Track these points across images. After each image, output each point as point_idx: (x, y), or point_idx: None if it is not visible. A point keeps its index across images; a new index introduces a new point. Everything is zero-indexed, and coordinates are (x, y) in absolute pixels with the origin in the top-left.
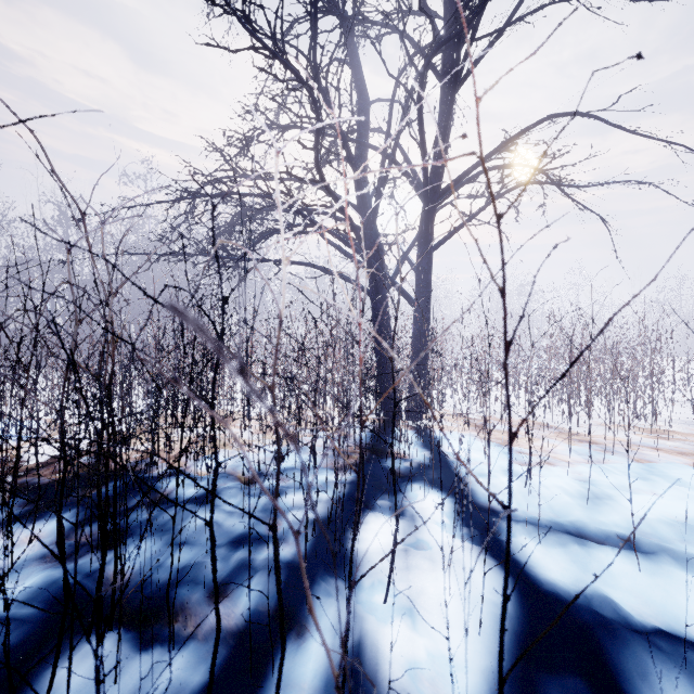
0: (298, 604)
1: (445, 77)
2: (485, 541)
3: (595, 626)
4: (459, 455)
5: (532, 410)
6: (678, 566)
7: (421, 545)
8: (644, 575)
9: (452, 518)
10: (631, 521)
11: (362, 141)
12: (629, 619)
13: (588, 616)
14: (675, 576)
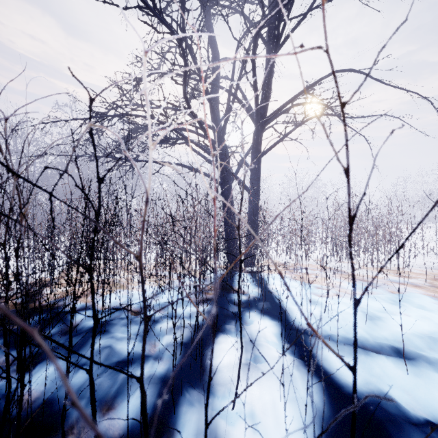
0: (168, 413)
1: (269, 43)
2: (341, 413)
3: (386, 422)
4: (309, 322)
5: (374, 279)
6: (431, 369)
7: (257, 359)
8: (411, 377)
9: (278, 338)
10: (395, 335)
11: (215, 83)
12: (407, 414)
13: (379, 414)
14: (431, 377)
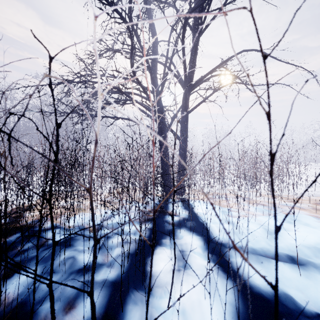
0: (117, 311)
1: (194, 29)
2: None
3: (286, 316)
4: (236, 247)
5: (292, 208)
6: (318, 272)
7: (186, 266)
8: (303, 279)
9: (202, 249)
10: (289, 246)
11: (154, 59)
12: (302, 309)
13: (281, 309)
14: (318, 279)
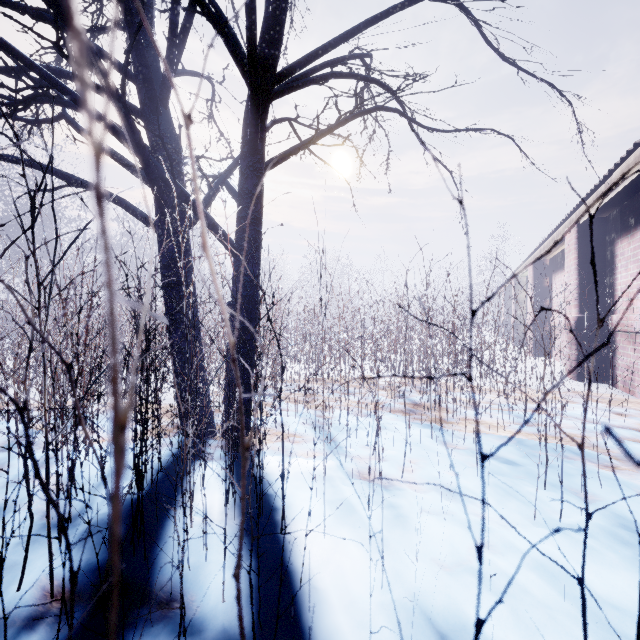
0: None
1: None
2: None
3: None
4: None
5: None
6: None
7: None
8: None
9: None
10: None
11: None
12: None
13: None
14: None
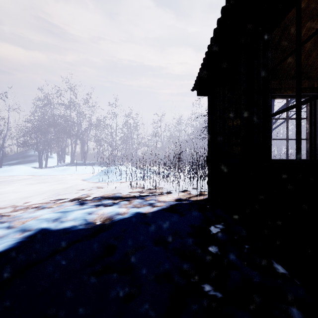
0: None
1: None
2: None
3: None
4: None
5: None
6: None
7: None
8: None
9: None
10: None
11: None
12: None
13: None
14: None
